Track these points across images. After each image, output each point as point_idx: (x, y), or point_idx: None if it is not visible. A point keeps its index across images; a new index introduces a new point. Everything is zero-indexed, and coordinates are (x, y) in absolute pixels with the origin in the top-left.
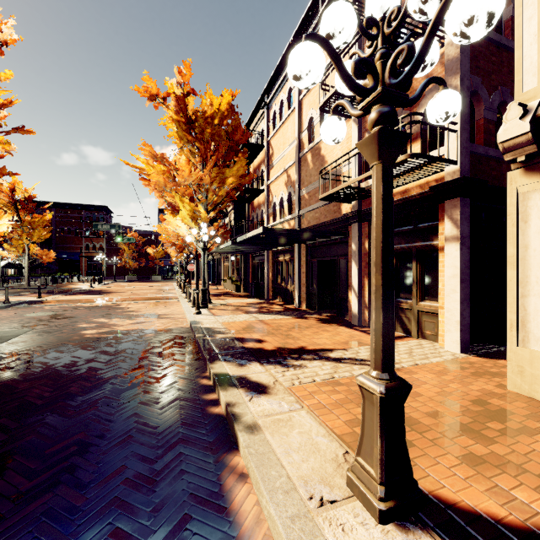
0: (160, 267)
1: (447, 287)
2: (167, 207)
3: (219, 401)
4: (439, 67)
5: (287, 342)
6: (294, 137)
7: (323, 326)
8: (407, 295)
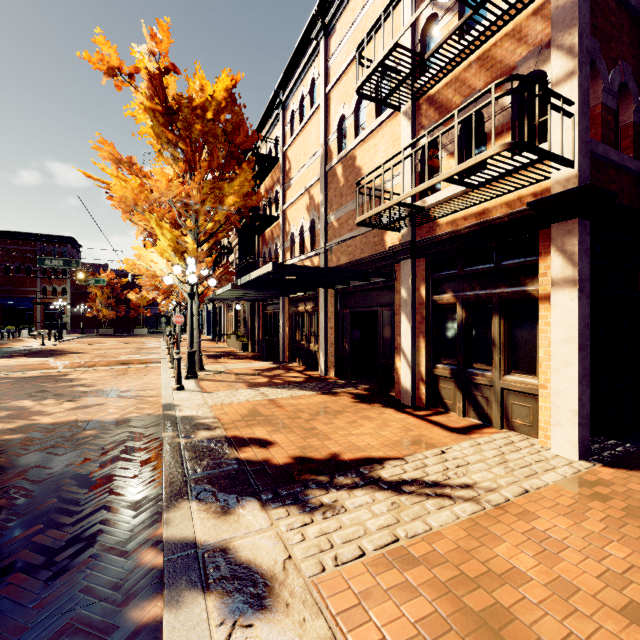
0: (147, 318)
1: (556, 356)
2: (146, 237)
3: (162, 629)
4: (539, 23)
5: (309, 443)
6: (318, 144)
7: (362, 409)
8: (484, 365)
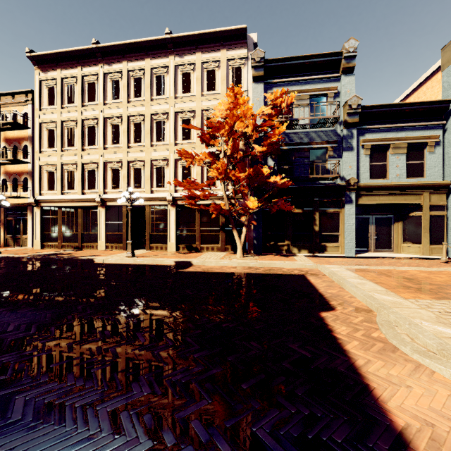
0: None
1: (29, 230)
2: None
3: None
4: (28, 169)
5: None
6: None
7: None
8: (20, 234)
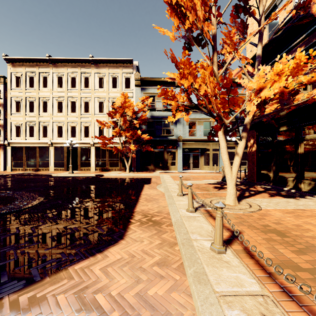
0: None
1: (1, 160)
2: None
3: None
4: (0, 123)
5: None
6: None
7: None
8: None
